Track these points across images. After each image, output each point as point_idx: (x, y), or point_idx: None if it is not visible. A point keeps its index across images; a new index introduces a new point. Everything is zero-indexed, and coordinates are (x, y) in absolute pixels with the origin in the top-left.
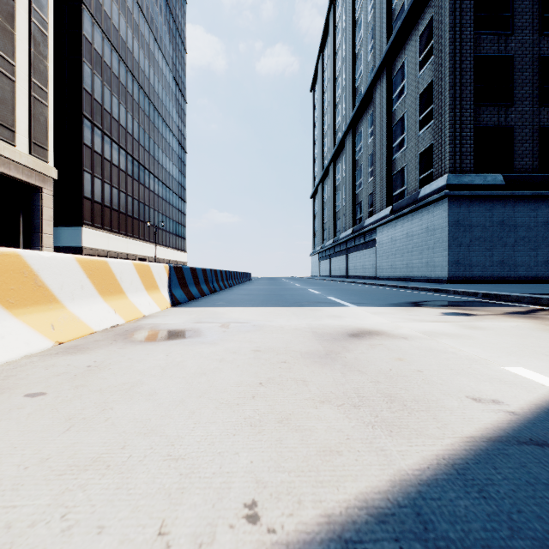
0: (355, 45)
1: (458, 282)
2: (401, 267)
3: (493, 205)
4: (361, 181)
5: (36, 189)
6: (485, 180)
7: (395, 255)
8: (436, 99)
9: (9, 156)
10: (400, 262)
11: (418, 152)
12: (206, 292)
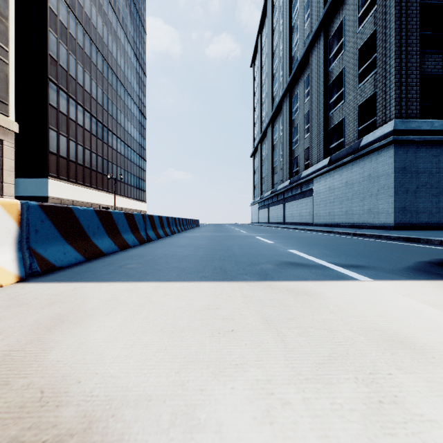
0: (292, 17)
1: (405, 229)
2: (340, 214)
3: (440, 151)
4: (297, 138)
5: None
6: (432, 126)
7: (334, 203)
8: (379, 48)
9: None
10: (338, 209)
11: (357, 104)
12: (131, 243)
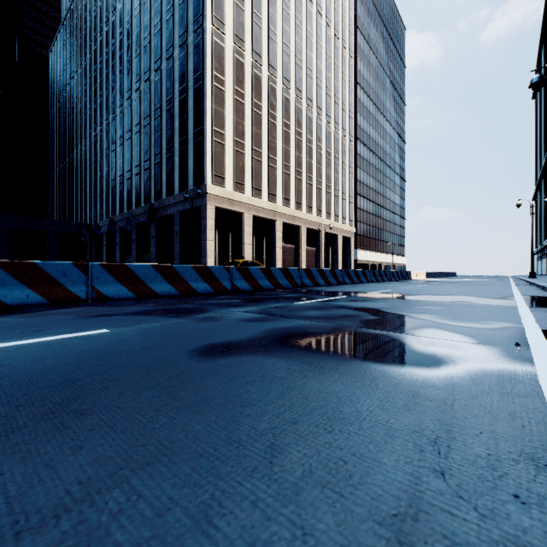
0: None
1: None
2: None
3: None
4: None
5: (349, 238)
6: None
7: None
8: None
9: (345, 229)
10: None
11: None
12: (431, 278)
